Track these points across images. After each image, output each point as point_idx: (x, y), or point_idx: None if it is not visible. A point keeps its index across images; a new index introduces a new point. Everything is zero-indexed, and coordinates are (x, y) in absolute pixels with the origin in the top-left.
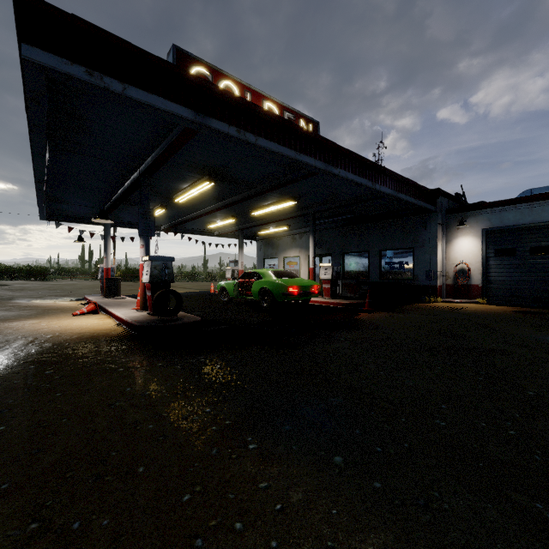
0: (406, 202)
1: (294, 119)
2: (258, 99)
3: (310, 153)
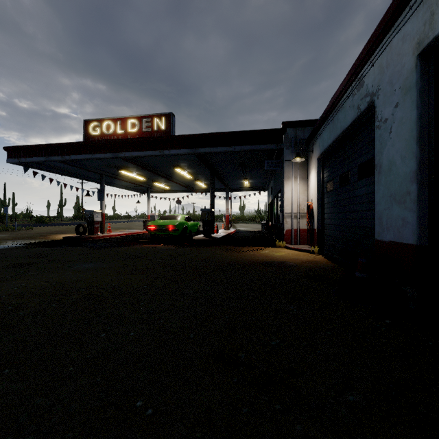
0: (216, 152)
1: (151, 120)
2: (125, 121)
3: (103, 151)
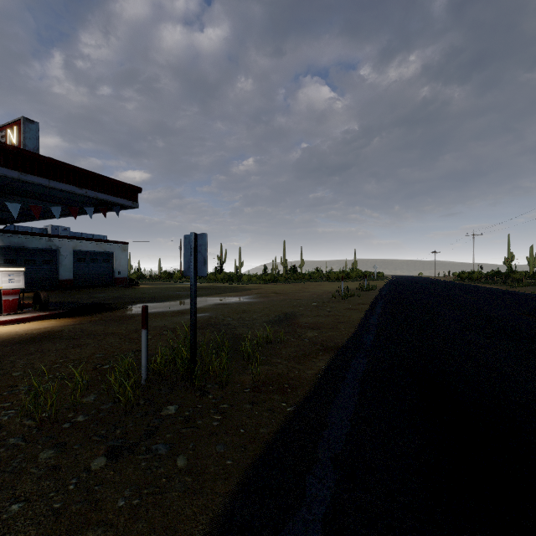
0: None
1: None
2: None
3: None
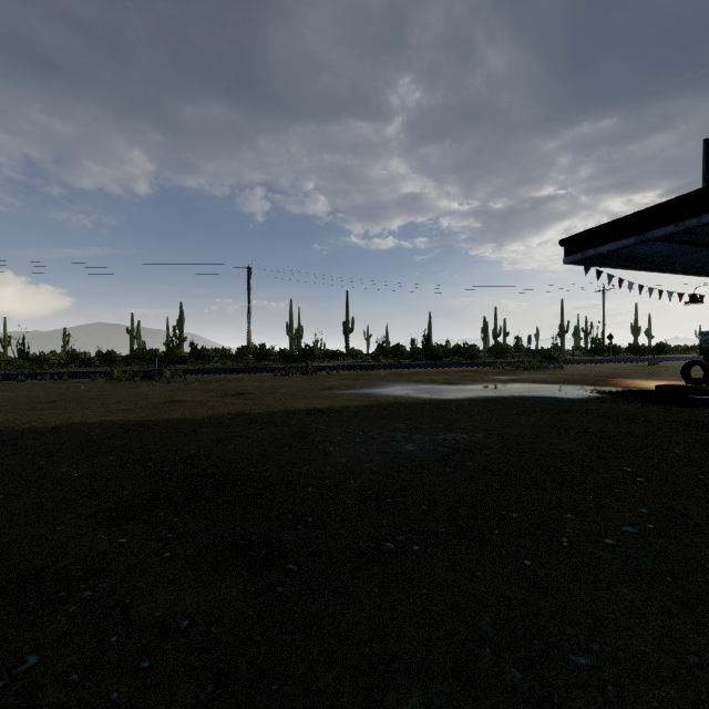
0: None
1: None
2: None
3: None
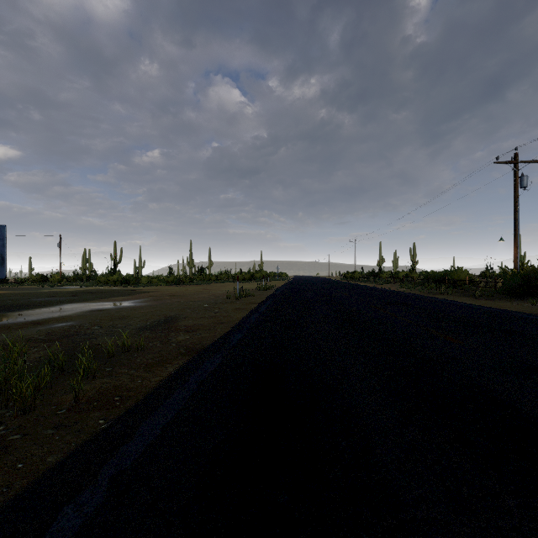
0: None
1: None
2: None
3: None
